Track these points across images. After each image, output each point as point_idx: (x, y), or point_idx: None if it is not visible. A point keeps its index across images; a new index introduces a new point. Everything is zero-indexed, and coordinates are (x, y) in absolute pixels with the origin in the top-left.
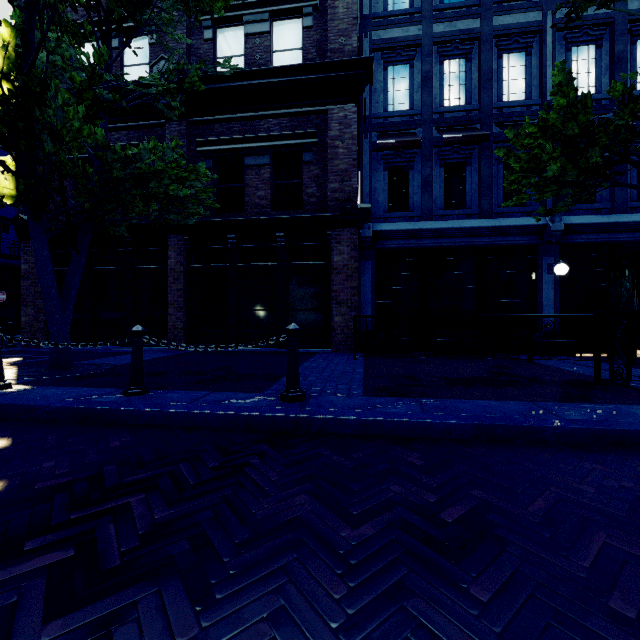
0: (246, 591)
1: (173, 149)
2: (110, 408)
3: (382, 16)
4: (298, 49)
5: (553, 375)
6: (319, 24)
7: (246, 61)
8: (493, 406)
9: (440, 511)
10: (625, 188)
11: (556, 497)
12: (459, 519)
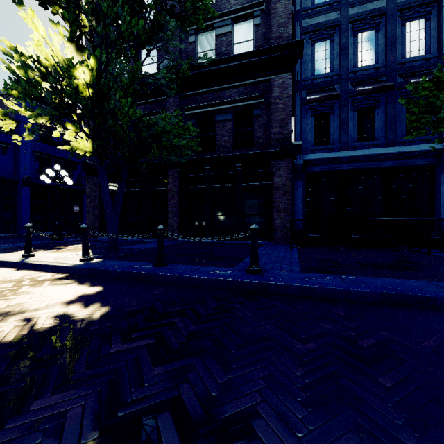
0: (247, 366)
1: (175, 116)
2: (149, 273)
3: (310, 9)
4: (250, 40)
5: None
6: (265, 21)
7: (216, 53)
8: (396, 282)
9: (358, 341)
10: None
11: (442, 340)
12: (371, 346)
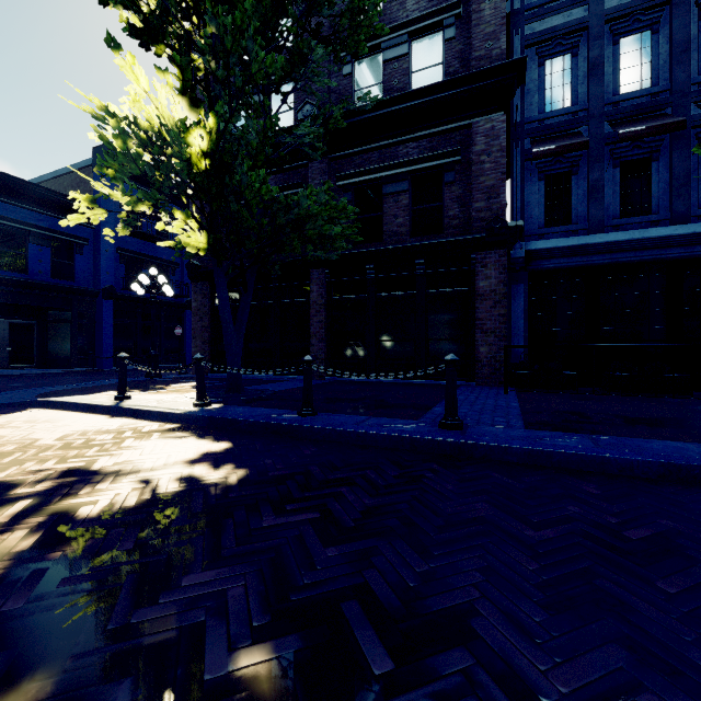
0: (455, 554)
1: (325, 192)
2: (294, 424)
3: (537, 6)
4: (438, 64)
5: None
6: (462, 33)
7: (384, 88)
8: (688, 448)
9: (623, 530)
10: None
11: None
12: (644, 538)
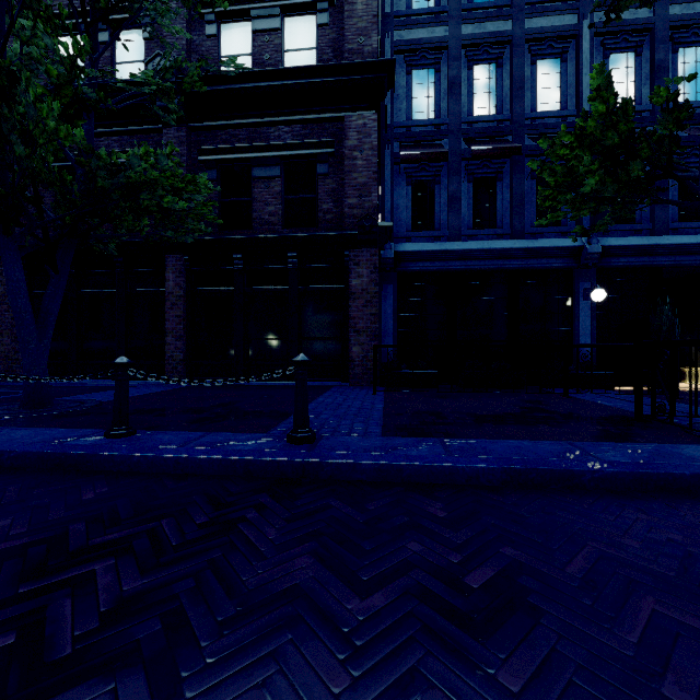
0: (225, 686)
1: (168, 156)
2: (86, 453)
3: (405, 15)
4: (312, 49)
5: (590, 411)
6: (336, 22)
7: (254, 61)
8: (526, 447)
9: (464, 574)
10: (666, 208)
11: (597, 554)
12: (486, 584)
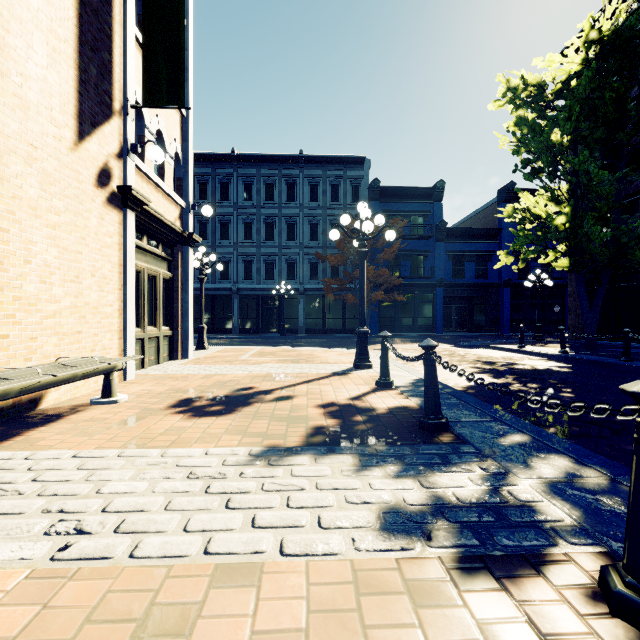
0: None
1: None
2: (609, 362)
3: None
4: None
5: None
6: None
7: None
8: None
9: None
10: None
11: None
12: None
